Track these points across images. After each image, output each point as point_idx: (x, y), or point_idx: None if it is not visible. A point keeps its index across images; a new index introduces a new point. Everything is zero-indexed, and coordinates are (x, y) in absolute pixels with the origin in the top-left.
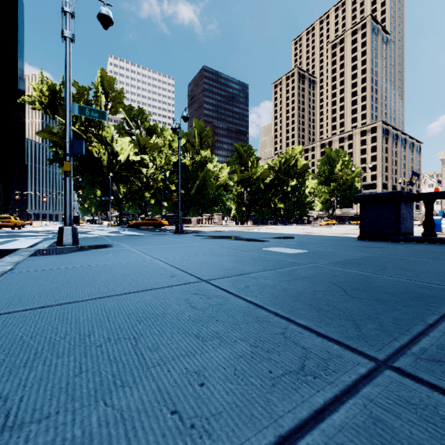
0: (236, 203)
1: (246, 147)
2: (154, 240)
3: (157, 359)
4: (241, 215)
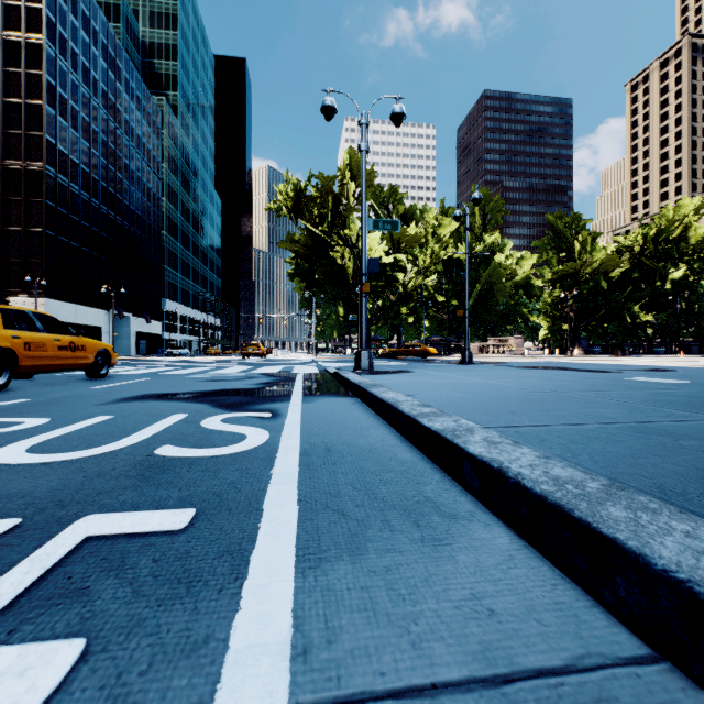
0: (548, 317)
1: (569, 218)
2: (450, 369)
3: (564, 409)
4: (559, 338)
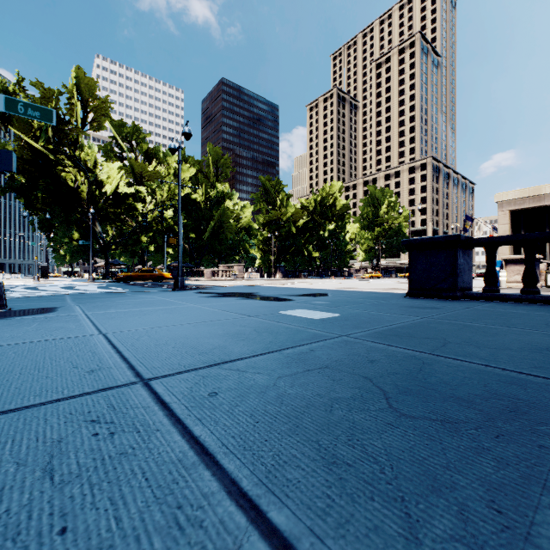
0: (261, 251)
1: (274, 181)
2: (130, 301)
3: None
4: (268, 265)
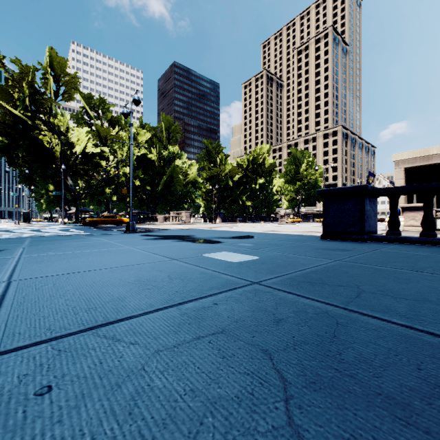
0: (204, 200)
1: (215, 144)
2: (76, 243)
3: None
4: (210, 212)
